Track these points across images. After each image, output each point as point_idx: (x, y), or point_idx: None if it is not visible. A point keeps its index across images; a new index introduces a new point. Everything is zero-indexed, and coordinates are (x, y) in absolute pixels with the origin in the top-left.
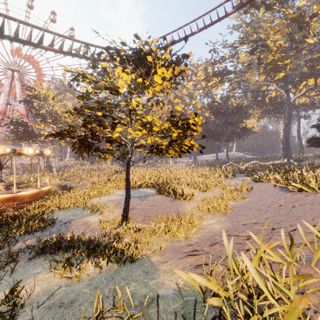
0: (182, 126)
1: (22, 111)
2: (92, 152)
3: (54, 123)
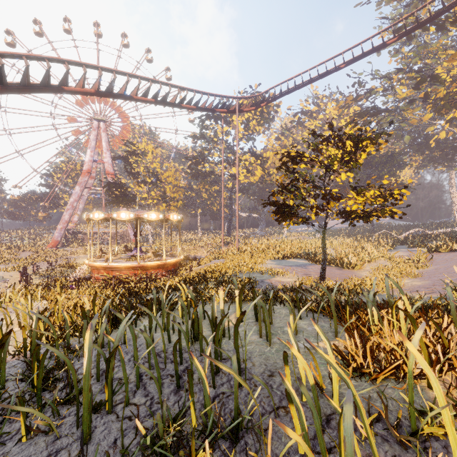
0: (384, 195)
1: (109, 169)
2: (291, 218)
3: (155, 183)
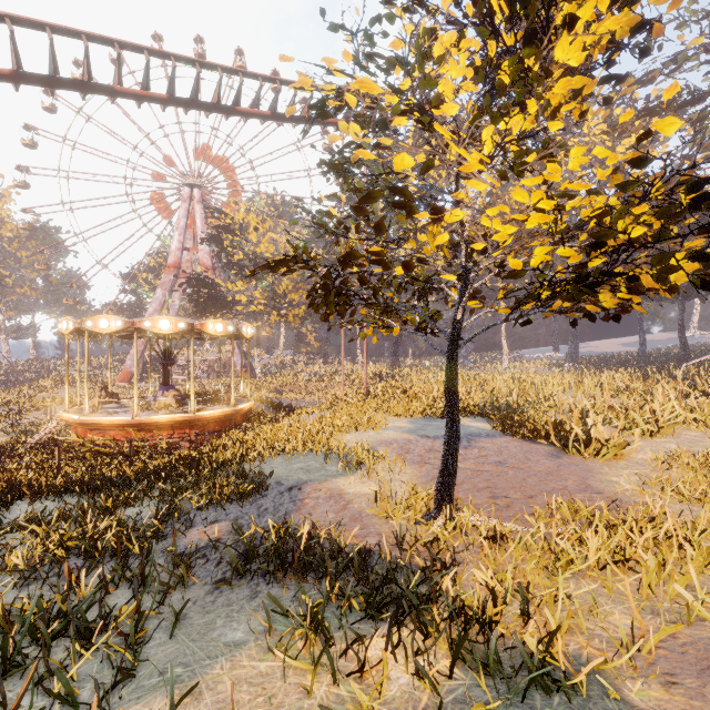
0: (666, 199)
1: (205, 260)
2: (354, 310)
3: (258, 277)
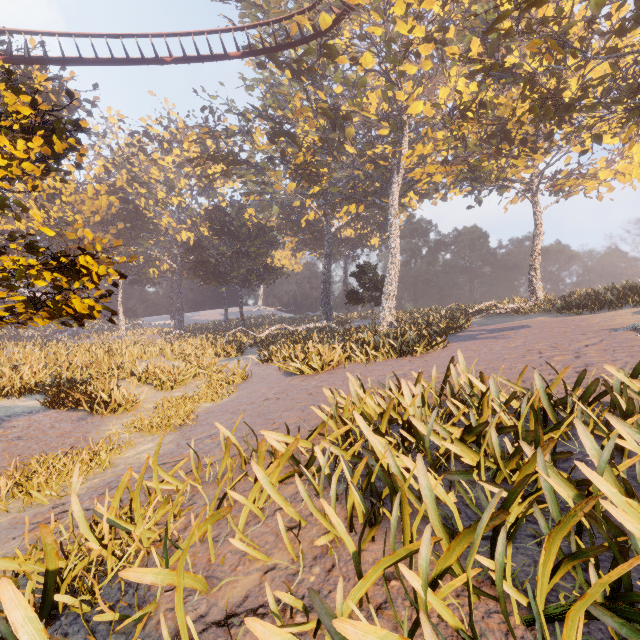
0: (66, 267)
1: None
2: None
3: None
